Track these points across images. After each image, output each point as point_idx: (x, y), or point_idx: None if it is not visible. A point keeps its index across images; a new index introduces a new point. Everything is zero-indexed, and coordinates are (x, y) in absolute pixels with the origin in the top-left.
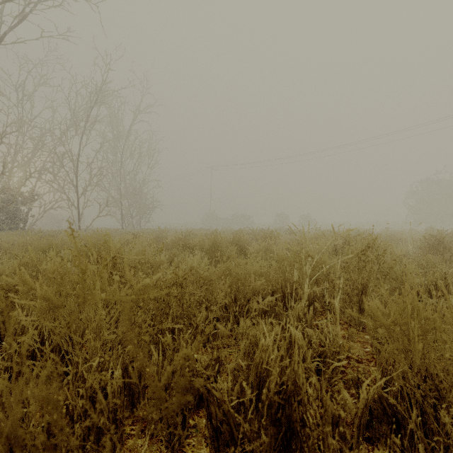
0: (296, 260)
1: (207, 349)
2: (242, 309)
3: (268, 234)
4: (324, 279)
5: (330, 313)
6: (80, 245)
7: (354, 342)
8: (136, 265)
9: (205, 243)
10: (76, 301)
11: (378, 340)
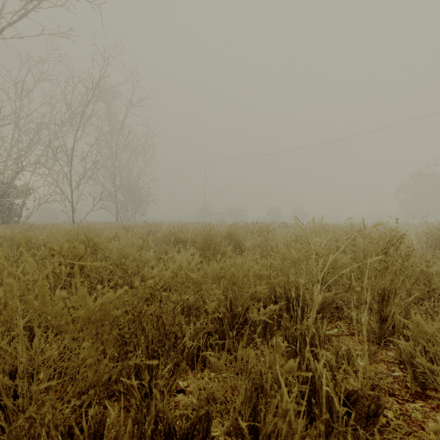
0: (302, 259)
1: (196, 373)
2: (239, 319)
3: (263, 228)
4: (334, 281)
5: (339, 320)
6: (56, 241)
7: (377, 363)
8: (109, 267)
9: (197, 238)
10: (4, 327)
11: (413, 364)
